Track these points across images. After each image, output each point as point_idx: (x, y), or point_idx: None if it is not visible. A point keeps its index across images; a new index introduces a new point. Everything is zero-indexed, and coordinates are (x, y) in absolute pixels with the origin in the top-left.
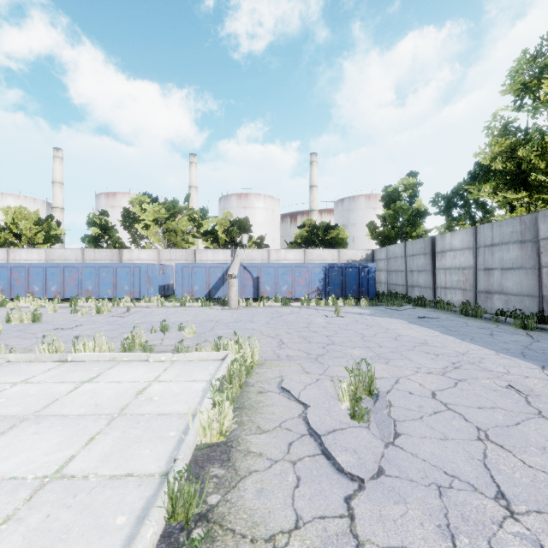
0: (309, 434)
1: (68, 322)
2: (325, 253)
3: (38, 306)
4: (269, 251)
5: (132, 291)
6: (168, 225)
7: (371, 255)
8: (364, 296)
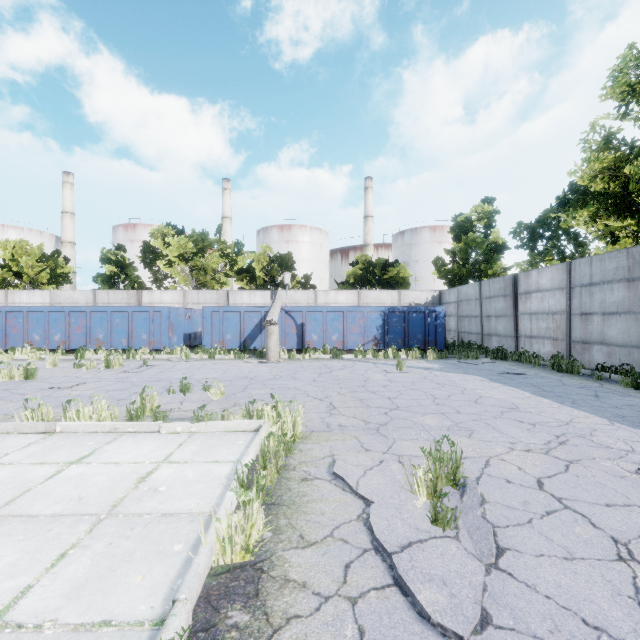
0: (374, 549)
1: (69, 379)
2: (383, 295)
3: (36, 359)
4: (316, 292)
5: (151, 341)
6: (196, 262)
7: (438, 297)
8: (431, 347)
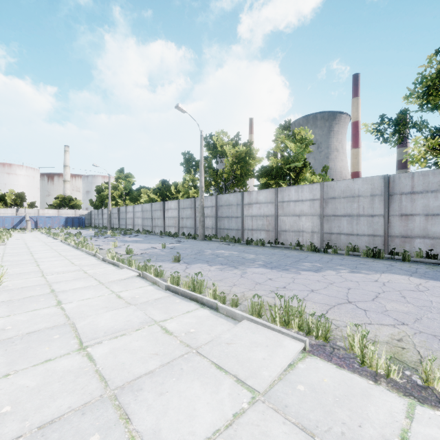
0: None
1: None
2: (69, 211)
3: None
4: (39, 210)
5: None
6: None
7: (90, 212)
8: (81, 227)
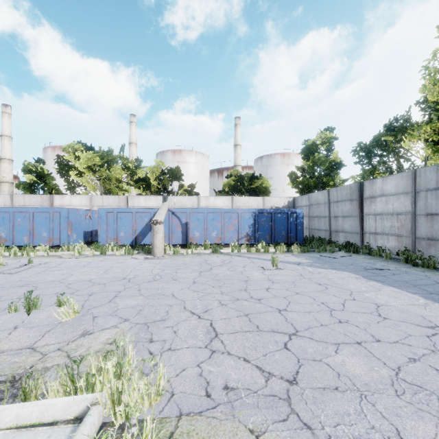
0: None
1: None
2: (251, 200)
3: None
4: (199, 198)
5: (51, 238)
6: (102, 173)
7: (292, 202)
8: (292, 241)
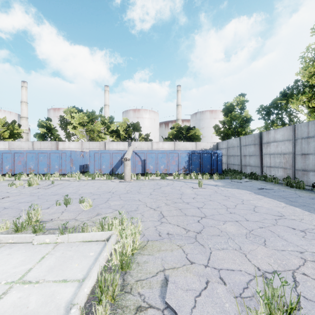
0: None
1: (1, 194)
2: (187, 144)
3: None
4: (152, 143)
5: (60, 169)
6: (88, 127)
7: (216, 146)
8: (214, 172)
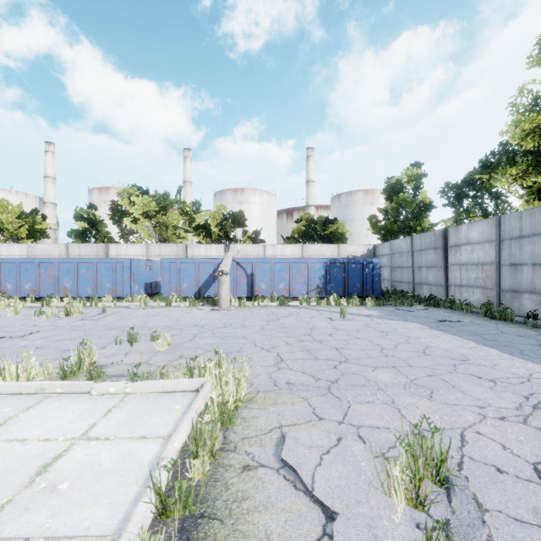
0: None
1: (26, 327)
2: (324, 249)
3: (5, 307)
4: (264, 246)
5: (114, 289)
6: (158, 219)
7: (372, 250)
8: (368, 295)
